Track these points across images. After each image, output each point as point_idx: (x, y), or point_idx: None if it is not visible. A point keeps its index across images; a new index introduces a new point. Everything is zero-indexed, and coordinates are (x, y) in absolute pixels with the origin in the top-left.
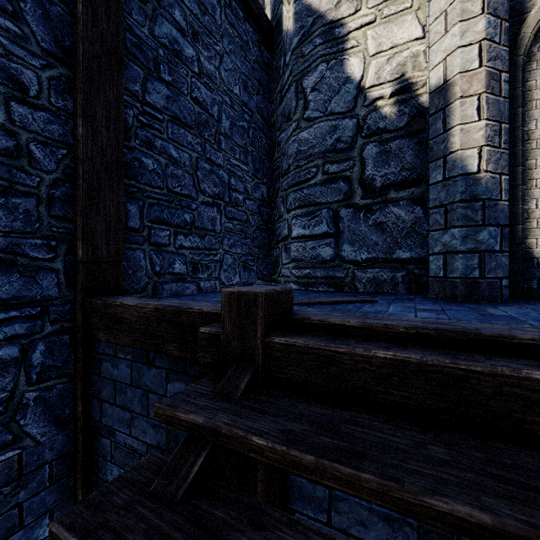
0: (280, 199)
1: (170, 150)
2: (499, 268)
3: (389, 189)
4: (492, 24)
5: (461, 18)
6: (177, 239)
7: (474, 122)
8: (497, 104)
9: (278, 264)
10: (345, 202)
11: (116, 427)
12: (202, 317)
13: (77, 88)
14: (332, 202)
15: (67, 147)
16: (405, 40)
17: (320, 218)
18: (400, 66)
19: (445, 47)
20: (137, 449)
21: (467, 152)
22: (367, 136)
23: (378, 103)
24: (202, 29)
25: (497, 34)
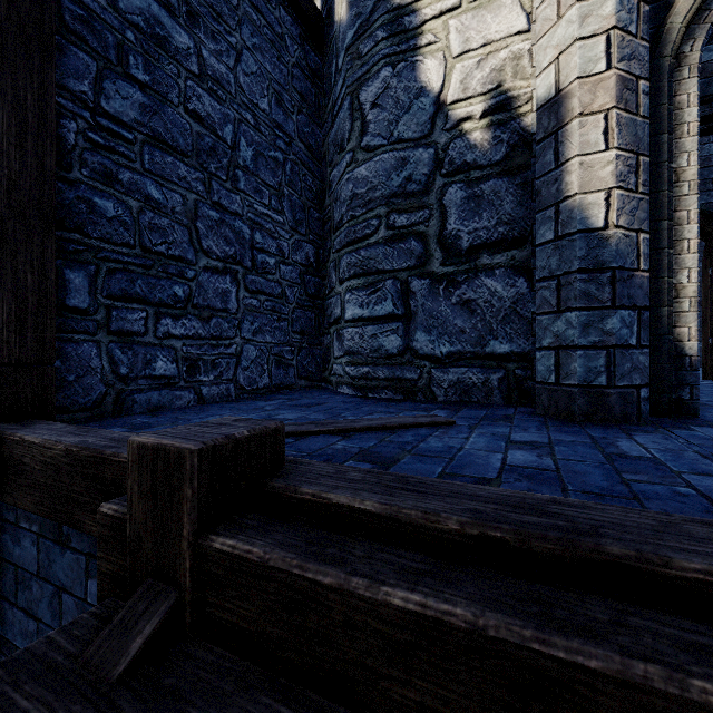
0: (332, 264)
1: (146, 188)
2: (635, 372)
3: (480, 251)
4: (625, 5)
5: None
6: (160, 323)
7: (600, 153)
8: (633, 126)
9: (329, 357)
10: (418, 270)
11: (18, 643)
12: None
13: None
14: (399, 270)
15: None
16: (503, 35)
17: (383, 293)
18: (495, 72)
19: (557, 41)
20: None
21: (590, 197)
22: (449, 173)
23: (464, 126)
24: (206, 8)
25: (633, 21)
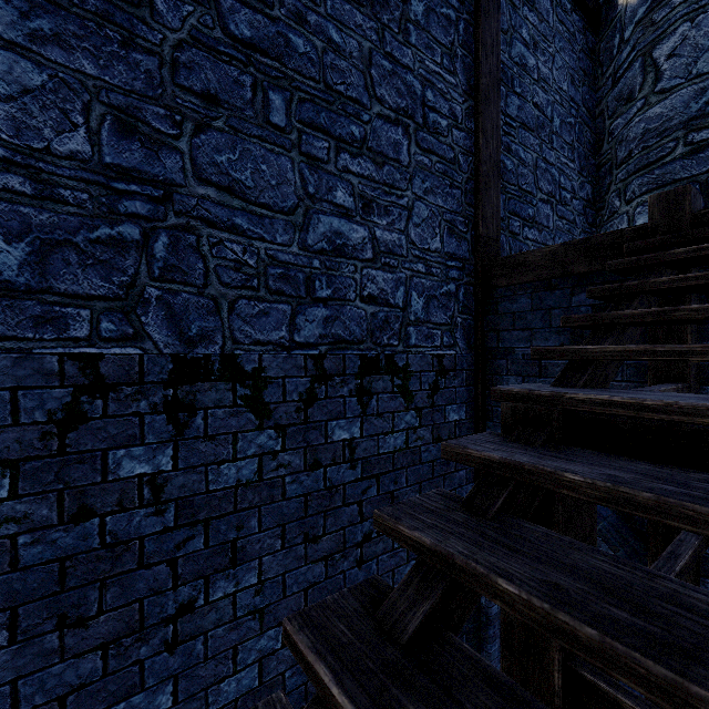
0: (613, 194)
1: (519, 153)
2: None
3: None
4: None
5: None
6: (524, 230)
7: None
8: None
9: None
10: None
11: (515, 346)
12: (613, 236)
13: (478, 112)
14: (698, 175)
15: (472, 155)
16: None
17: None
18: None
19: None
20: None
21: None
22: None
23: None
24: (540, 37)
25: None
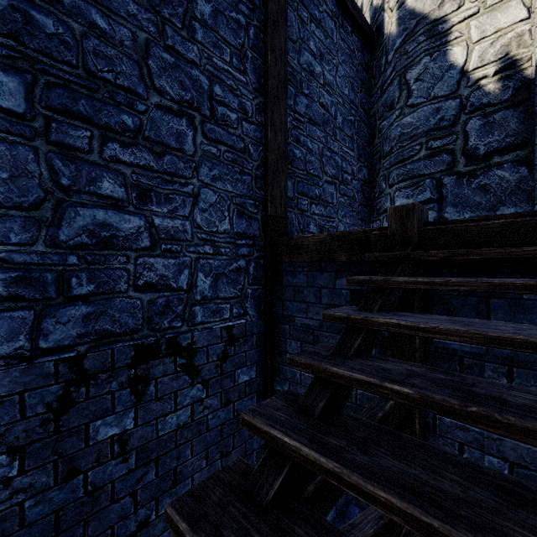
0: (381, 178)
1: (307, 143)
2: None
3: (492, 155)
4: None
5: None
6: (311, 207)
7: None
8: None
9: None
10: (448, 171)
11: (295, 315)
12: (365, 234)
13: (267, 108)
14: (435, 173)
15: (262, 145)
16: (509, 24)
17: (423, 188)
18: (504, 47)
19: None
20: (311, 326)
21: None
22: (470, 112)
23: (481, 82)
24: (325, 50)
25: None
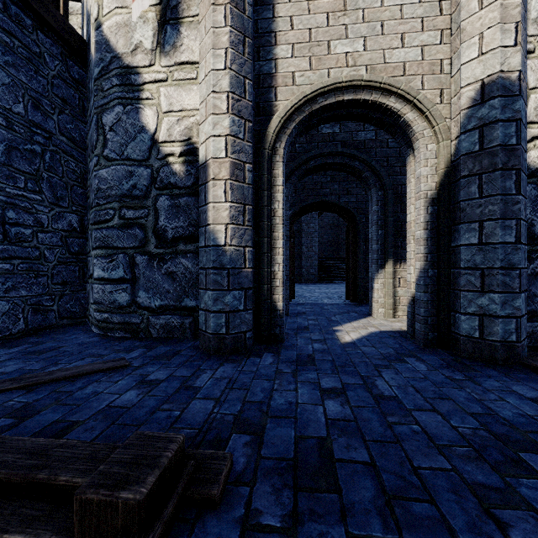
0: (89, 232)
1: None
2: (243, 324)
3: (179, 241)
4: (236, 123)
5: (214, 112)
6: None
7: (223, 203)
8: (241, 189)
9: (89, 301)
10: (141, 249)
11: None
12: None
13: None
14: (128, 248)
15: None
16: (192, 107)
17: (117, 263)
18: (188, 129)
19: (205, 131)
20: None
21: (218, 227)
22: (160, 188)
23: (170, 159)
24: None
25: (241, 131)
